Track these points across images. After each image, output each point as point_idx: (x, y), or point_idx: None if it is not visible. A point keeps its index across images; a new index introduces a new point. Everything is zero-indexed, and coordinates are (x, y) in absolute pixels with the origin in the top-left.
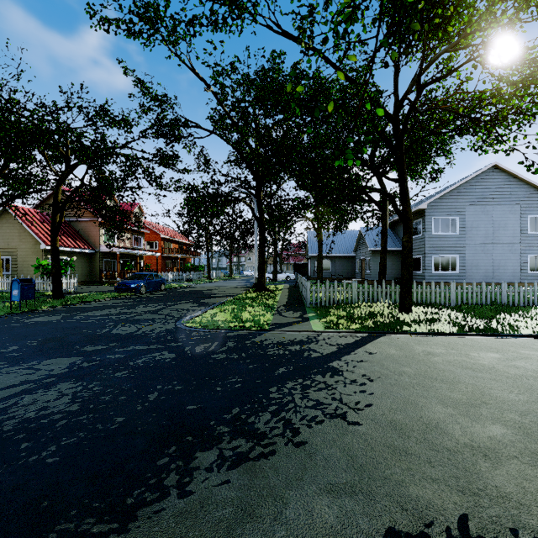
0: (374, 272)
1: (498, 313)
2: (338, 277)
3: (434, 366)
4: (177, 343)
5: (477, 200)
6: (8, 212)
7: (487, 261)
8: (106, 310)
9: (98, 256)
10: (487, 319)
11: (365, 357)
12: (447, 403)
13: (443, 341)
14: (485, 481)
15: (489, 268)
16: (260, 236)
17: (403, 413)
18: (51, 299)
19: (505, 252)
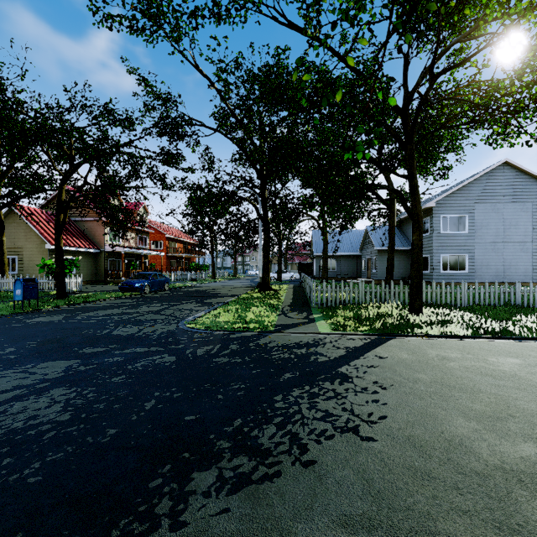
0: (380, 272)
1: (514, 314)
2: (343, 277)
3: (450, 372)
4: (179, 345)
5: (487, 198)
6: (15, 212)
7: (498, 260)
8: (108, 310)
9: (103, 256)
10: (503, 321)
11: (375, 362)
12: (470, 415)
13: (457, 345)
14: (525, 514)
15: (500, 268)
16: (264, 235)
17: (422, 427)
18: (55, 299)
19: (516, 251)
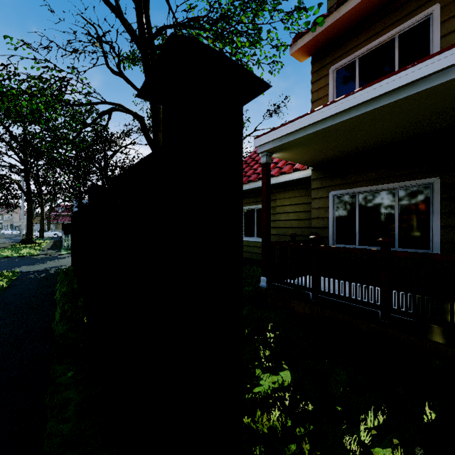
0: None
1: None
2: None
3: None
4: None
5: None
6: None
7: None
8: None
9: None
10: None
11: None
12: None
13: None
14: None
15: None
16: (28, 206)
17: None
18: None
19: None
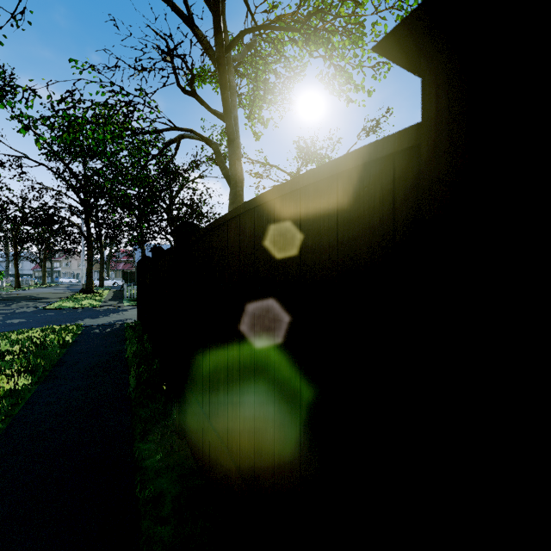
0: None
1: None
2: None
3: None
4: (50, 312)
5: None
6: None
7: None
8: None
9: None
10: None
11: None
12: None
13: None
14: None
15: None
16: (88, 251)
17: None
18: None
19: None
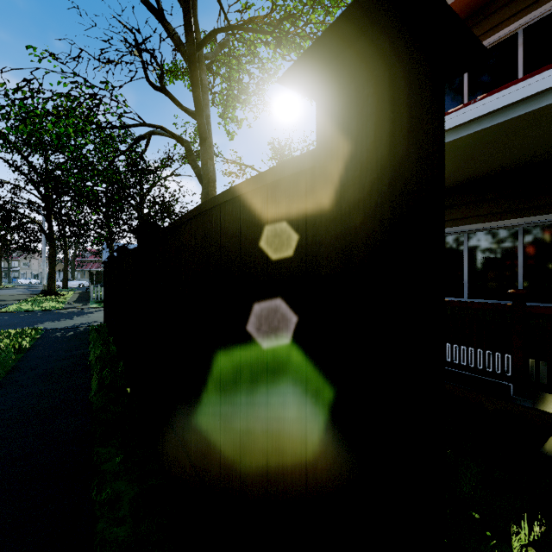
0: None
1: None
2: None
3: None
4: (6, 315)
5: None
6: None
7: None
8: None
9: None
10: None
11: None
12: None
13: None
14: None
15: None
16: (50, 250)
17: None
18: None
19: None
